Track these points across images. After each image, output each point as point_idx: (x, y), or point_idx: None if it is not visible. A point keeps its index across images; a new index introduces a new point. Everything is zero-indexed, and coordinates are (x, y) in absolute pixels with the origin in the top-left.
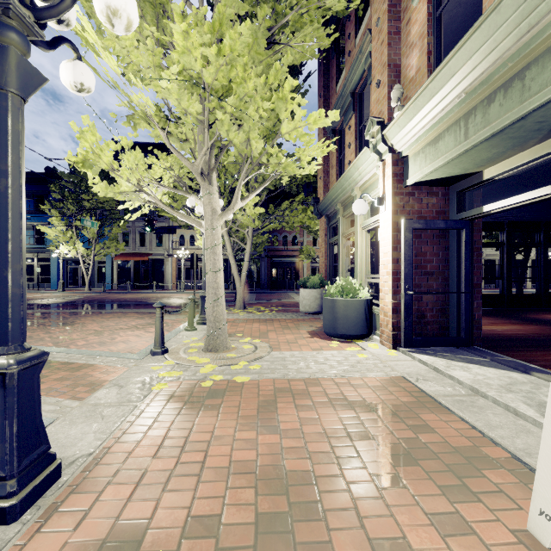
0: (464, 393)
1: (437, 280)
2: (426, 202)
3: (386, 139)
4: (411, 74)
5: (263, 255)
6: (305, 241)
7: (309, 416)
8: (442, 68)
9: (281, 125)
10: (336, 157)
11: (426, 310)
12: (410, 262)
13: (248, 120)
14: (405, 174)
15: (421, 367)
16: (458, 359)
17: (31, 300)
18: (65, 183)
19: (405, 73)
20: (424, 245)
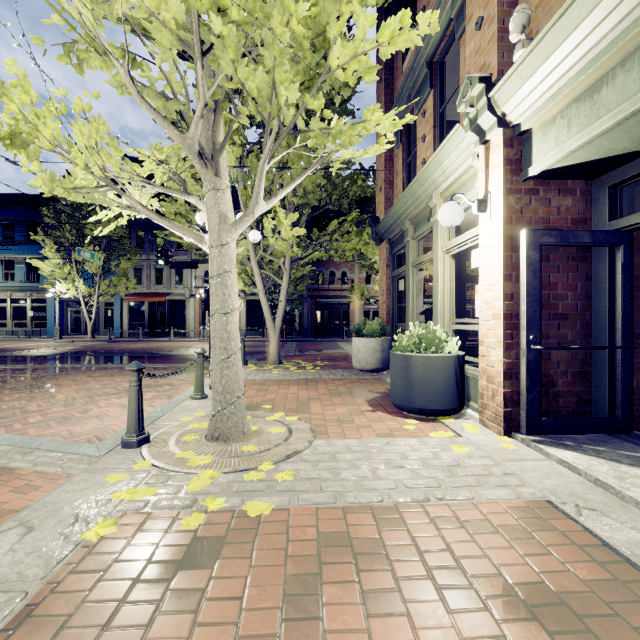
0: None
1: (574, 326)
2: (557, 205)
3: (493, 106)
4: None
5: (305, 295)
6: (356, 278)
7: (394, 633)
8: None
9: (329, 50)
10: (402, 159)
11: (557, 374)
12: (536, 298)
13: (271, 43)
14: (524, 160)
15: (568, 475)
16: (626, 460)
17: (14, 350)
18: (61, 207)
19: None
20: (554, 272)
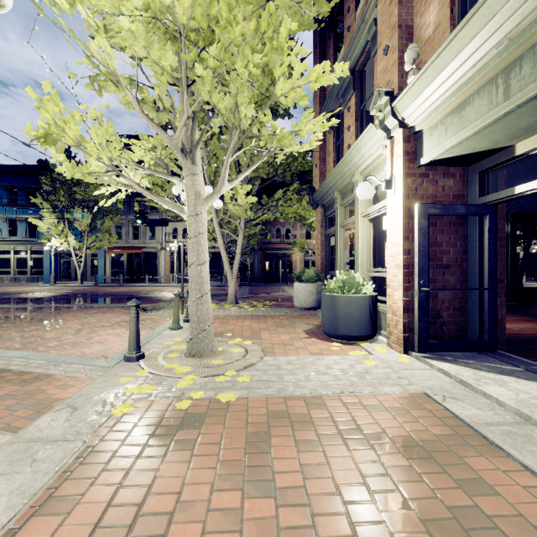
0: (511, 421)
1: (455, 274)
2: (442, 185)
3: (395, 112)
4: (428, 33)
5: (256, 248)
6: (298, 234)
7: (314, 460)
8: (479, 8)
9: (275, 84)
10: (333, 142)
11: (442, 308)
12: (425, 253)
13: (235, 79)
14: (417, 152)
15: (443, 378)
16: (486, 368)
17: (19, 293)
18: (56, 176)
19: (418, 34)
20: (440, 234)
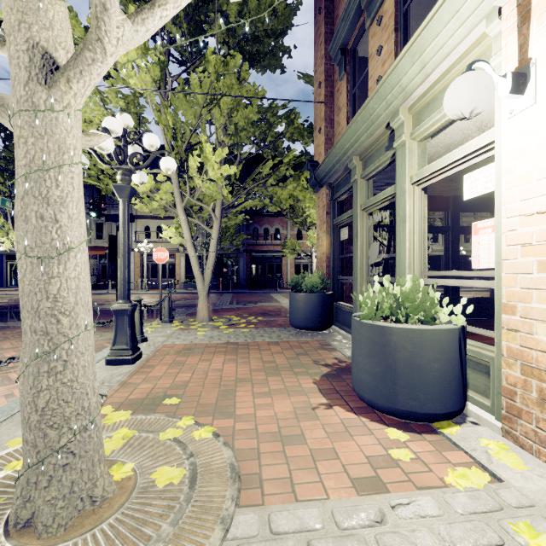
0: None
1: None
2: None
3: None
4: None
5: (241, 249)
6: (288, 234)
7: None
8: None
9: None
10: (346, 90)
11: None
12: None
13: None
14: None
15: None
16: None
17: None
18: None
19: None
20: None
